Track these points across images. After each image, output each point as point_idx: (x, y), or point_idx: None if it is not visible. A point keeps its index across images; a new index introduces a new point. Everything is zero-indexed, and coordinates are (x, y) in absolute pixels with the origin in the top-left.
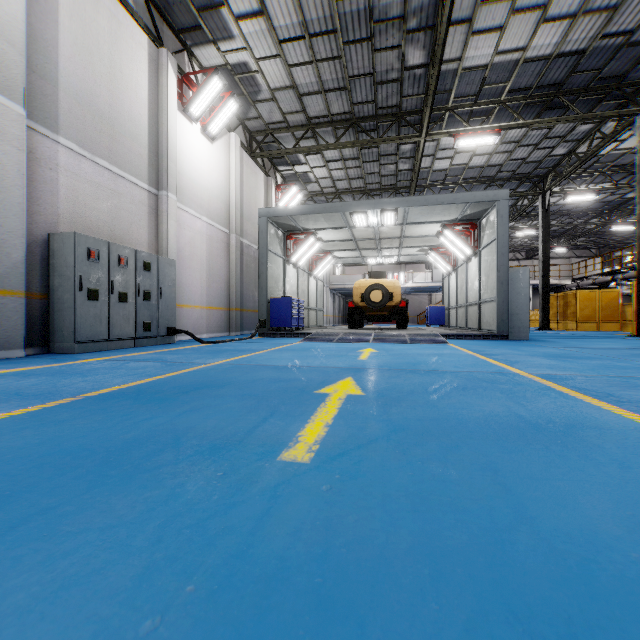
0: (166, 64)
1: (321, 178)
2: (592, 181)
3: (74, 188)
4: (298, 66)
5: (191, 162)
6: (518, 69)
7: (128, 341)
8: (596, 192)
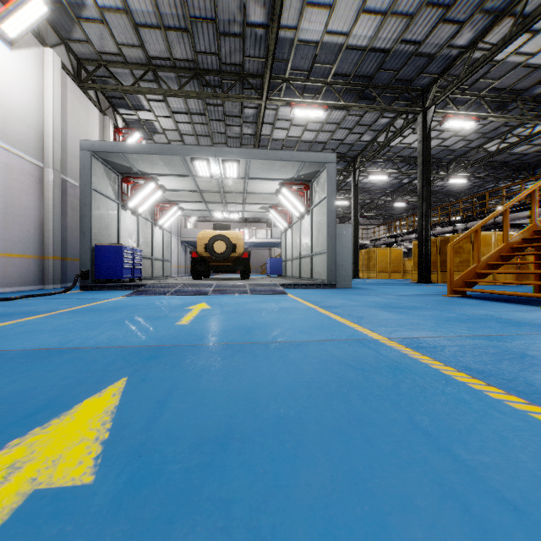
0: None
1: (168, 130)
2: (385, 166)
3: None
4: None
5: None
6: (342, 54)
7: None
8: (388, 174)
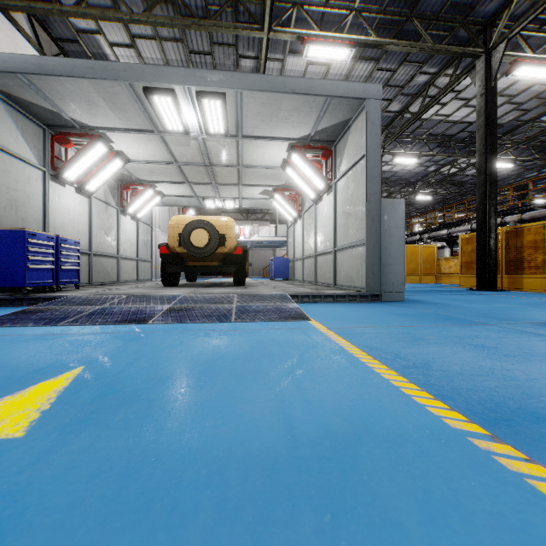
0: None
1: None
2: (414, 146)
3: None
4: None
5: None
6: None
7: None
8: (417, 156)
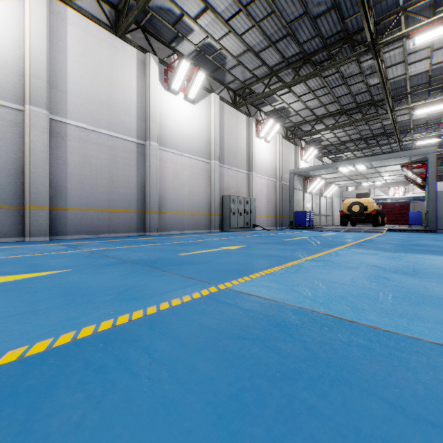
0: (252, 123)
1: (329, 138)
2: None
3: (227, 180)
4: (308, 101)
5: (260, 155)
6: None
7: (242, 229)
8: None
